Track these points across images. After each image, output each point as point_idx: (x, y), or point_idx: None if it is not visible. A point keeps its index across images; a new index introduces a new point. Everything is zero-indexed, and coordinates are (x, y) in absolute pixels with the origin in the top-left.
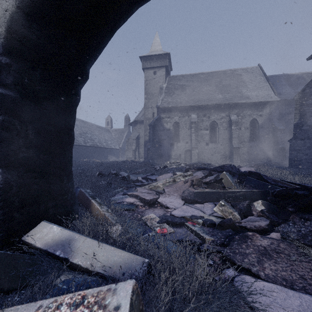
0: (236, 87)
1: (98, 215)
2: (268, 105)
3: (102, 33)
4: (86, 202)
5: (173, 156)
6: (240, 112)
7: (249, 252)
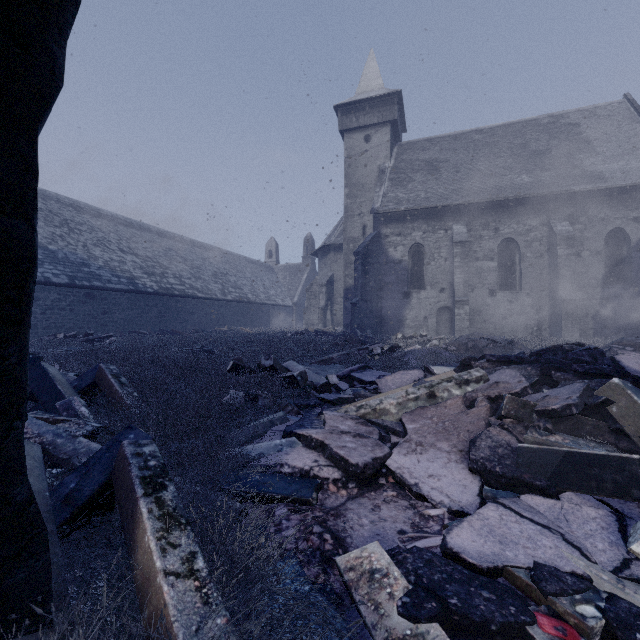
0: (567, 156)
1: (147, 586)
2: None
3: None
4: (126, 502)
5: (409, 321)
6: (577, 214)
7: None
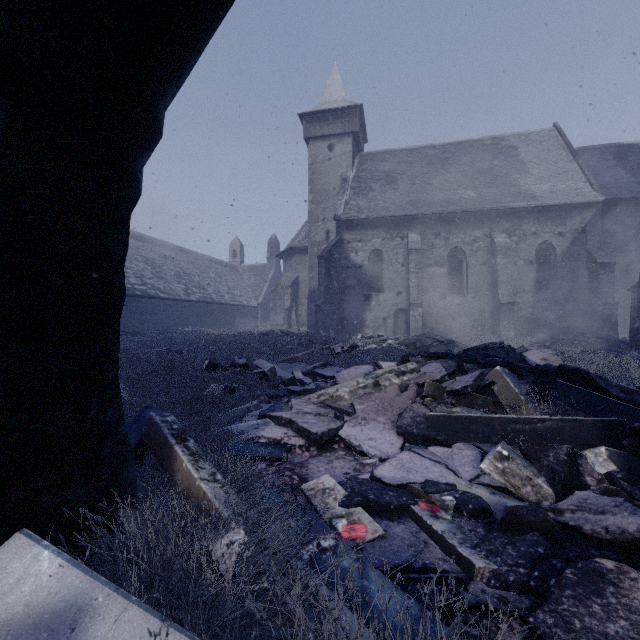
0: (506, 175)
1: (188, 490)
2: (578, 212)
3: (192, 7)
4: (162, 450)
5: (369, 322)
6: (514, 227)
7: (617, 632)
